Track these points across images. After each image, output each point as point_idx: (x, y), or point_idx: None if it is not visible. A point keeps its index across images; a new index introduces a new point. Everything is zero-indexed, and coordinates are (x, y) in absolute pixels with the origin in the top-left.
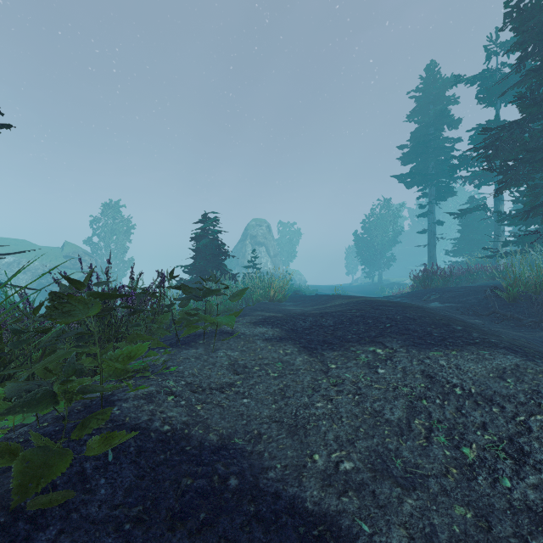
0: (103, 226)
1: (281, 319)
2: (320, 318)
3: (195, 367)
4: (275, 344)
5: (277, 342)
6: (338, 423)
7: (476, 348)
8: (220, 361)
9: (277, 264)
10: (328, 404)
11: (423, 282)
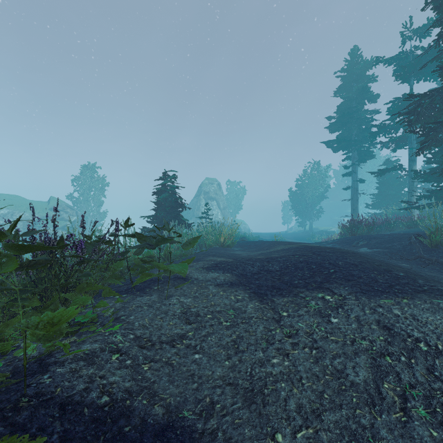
0: (83, 184)
1: (231, 264)
2: (266, 263)
3: (146, 317)
4: (226, 290)
5: (228, 287)
6: (298, 386)
7: (427, 296)
8: (172, 309)
9: (226, 215)
10: (285, 360)
11: (350, 230)
